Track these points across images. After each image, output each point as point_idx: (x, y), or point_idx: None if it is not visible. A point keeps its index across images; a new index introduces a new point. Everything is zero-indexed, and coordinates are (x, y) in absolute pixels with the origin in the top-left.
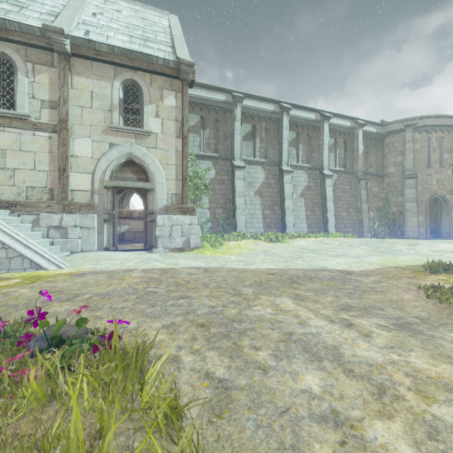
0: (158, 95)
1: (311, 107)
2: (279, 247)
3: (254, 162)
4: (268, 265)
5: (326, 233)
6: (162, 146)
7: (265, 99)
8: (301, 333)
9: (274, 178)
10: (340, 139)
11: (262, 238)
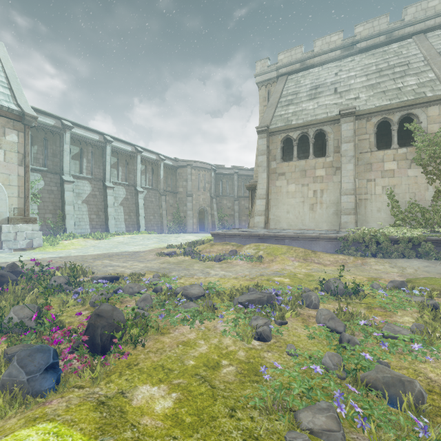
0: (1, 131)
1: (128, 142)
2: (104, 242)
3: (82, 177)
4: (97, 252)
5: (138, 232)
6: (5, 171)
7: (92, 130)
8: (110, 265)
9: (100, 190)
10: (149, 167)
11: (90, 237)
